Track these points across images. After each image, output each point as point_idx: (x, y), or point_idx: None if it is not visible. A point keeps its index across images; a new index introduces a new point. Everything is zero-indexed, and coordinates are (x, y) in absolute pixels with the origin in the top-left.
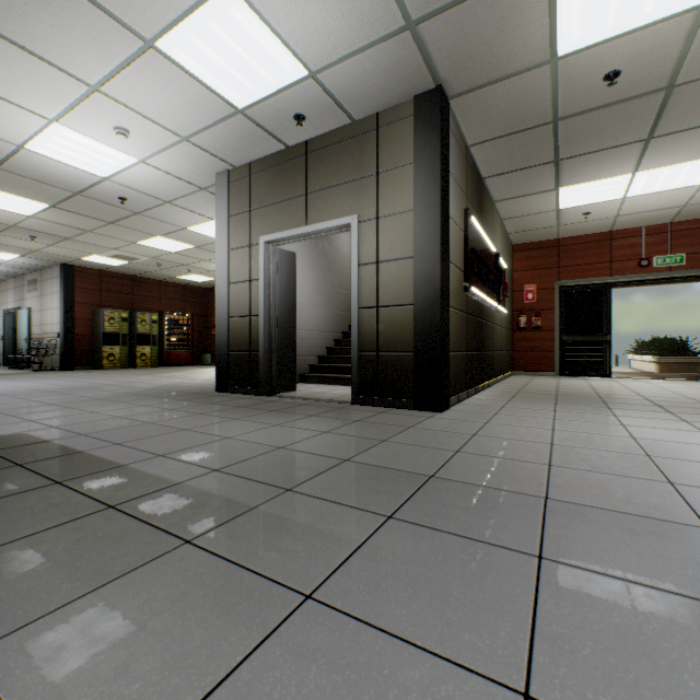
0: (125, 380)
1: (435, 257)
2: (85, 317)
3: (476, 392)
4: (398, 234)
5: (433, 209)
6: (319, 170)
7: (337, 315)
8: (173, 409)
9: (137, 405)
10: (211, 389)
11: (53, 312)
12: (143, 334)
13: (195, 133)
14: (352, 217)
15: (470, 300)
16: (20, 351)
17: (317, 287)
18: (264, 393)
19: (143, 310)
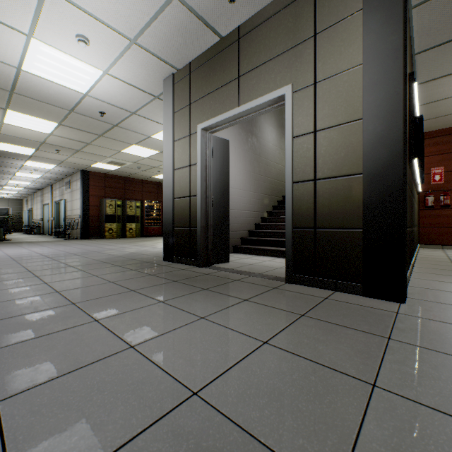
0: (109, 247)
1: (395, 112)
2: (95, 204)
3: (411, 269)
4: (341, 96)
5: (392, 54)
6: (251, 50)
7: (263, 198)
8: (113, 282)
9: (89, 274)
10: (161, 258)
11: (77, 201)
12: (131, 215)
13: (140, 34)
14: (286, 87)
15: (409, 173)
16: (61, 227)
17: (247, 175)
18: (200, 264)
19: (131, 199)
